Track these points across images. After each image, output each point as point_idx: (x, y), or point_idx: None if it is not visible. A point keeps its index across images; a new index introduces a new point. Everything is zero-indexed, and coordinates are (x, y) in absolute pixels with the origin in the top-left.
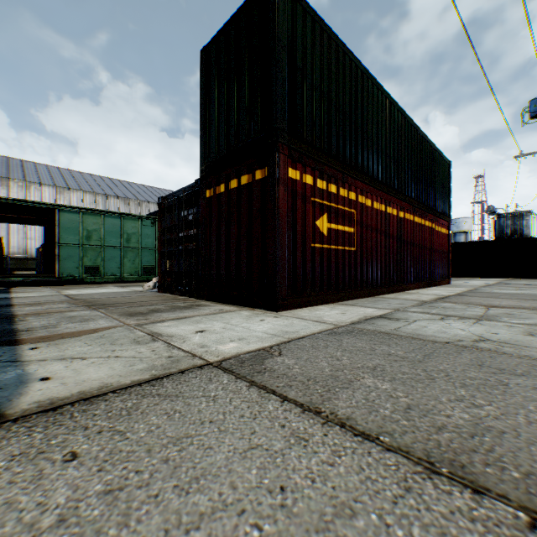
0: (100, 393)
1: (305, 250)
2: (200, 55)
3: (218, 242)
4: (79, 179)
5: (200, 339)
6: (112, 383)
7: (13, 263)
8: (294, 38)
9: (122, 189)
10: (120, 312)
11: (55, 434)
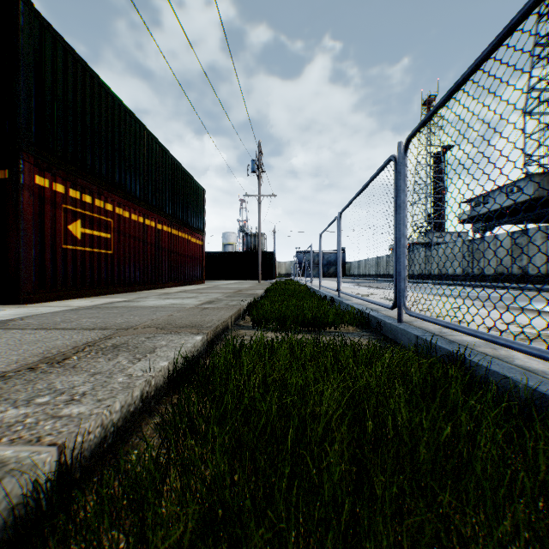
0: None
1: (57, 250)
2: None
3: None
4: None
5: None
6: None
7: None
8: (43, 59)
9: None
10: None
11: None
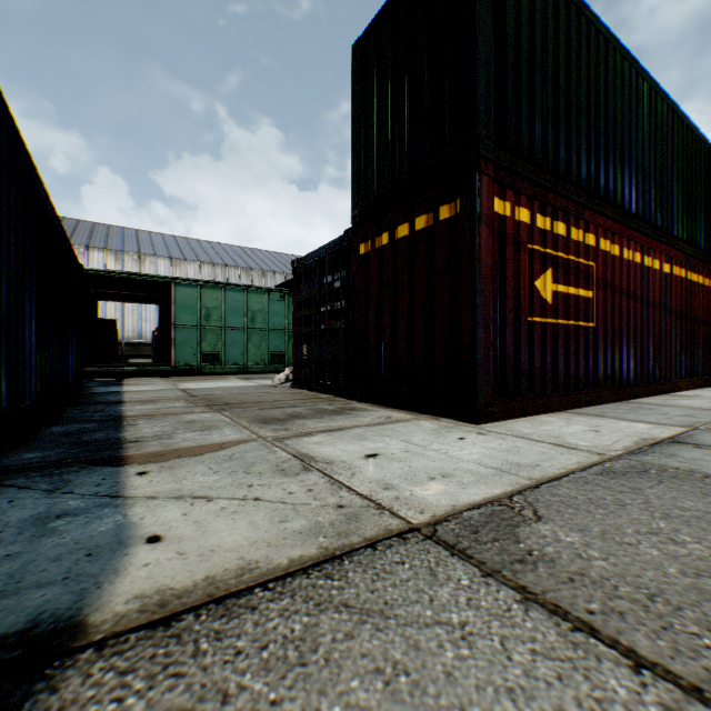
0: (240, 587)
1: (519, 327)
2: (352, 53)
3: (378, 317)
4: (196, 249)
5: (376, 471)
6: (258, 562)
7: (128, 349)
8: None
9: (244, 257)
10: (249, 417)
11: (166, 706)
